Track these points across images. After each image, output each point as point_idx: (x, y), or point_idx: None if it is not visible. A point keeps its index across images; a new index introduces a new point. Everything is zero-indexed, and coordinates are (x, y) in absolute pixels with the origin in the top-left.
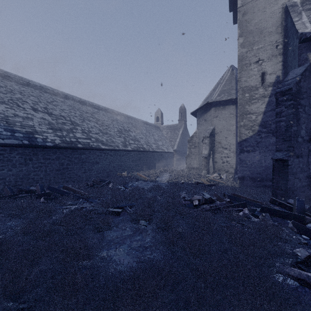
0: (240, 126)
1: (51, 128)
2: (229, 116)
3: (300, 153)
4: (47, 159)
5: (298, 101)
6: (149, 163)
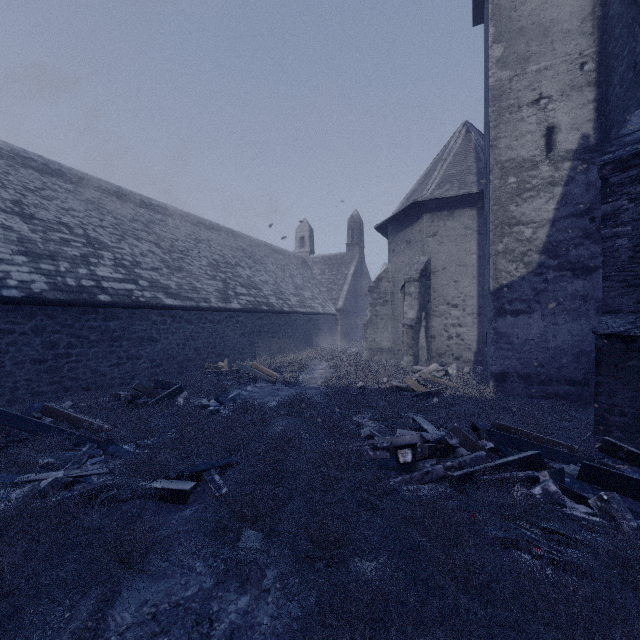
0: (497, 253)
1: (24, 251)
2: (463, 234)
3: None
4: (5, 333)
5: None
6: (282, 339)
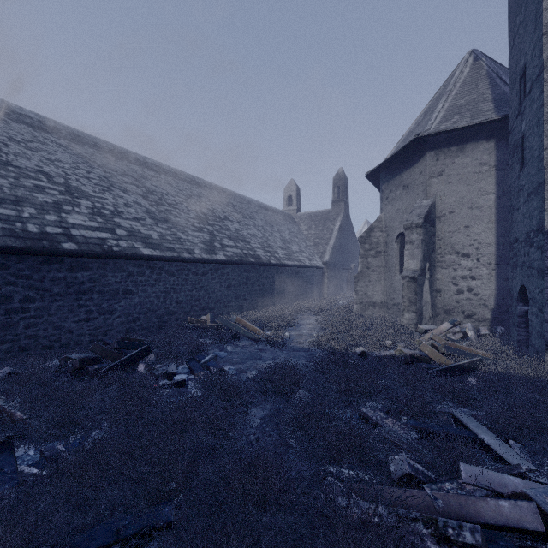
0: None
1: None
2: (477, 171)
3: None
4: None
5: None
6: (270, 291)
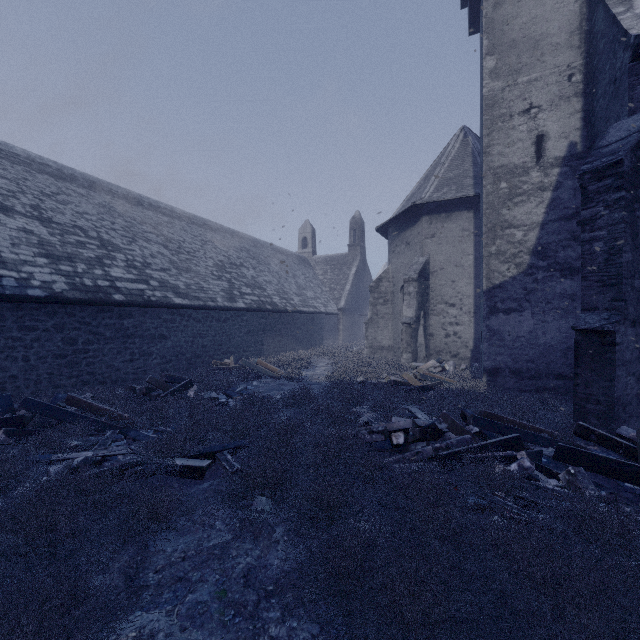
0: (490, 255)
1: (45, 253)
2: (460, 236)
3: (638, 315)
4: (30, 330)
5: (634, 192)
6: (286, 337)
